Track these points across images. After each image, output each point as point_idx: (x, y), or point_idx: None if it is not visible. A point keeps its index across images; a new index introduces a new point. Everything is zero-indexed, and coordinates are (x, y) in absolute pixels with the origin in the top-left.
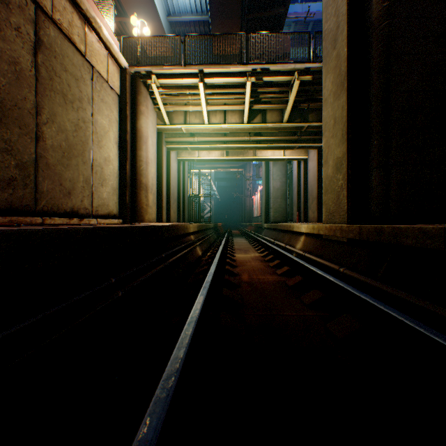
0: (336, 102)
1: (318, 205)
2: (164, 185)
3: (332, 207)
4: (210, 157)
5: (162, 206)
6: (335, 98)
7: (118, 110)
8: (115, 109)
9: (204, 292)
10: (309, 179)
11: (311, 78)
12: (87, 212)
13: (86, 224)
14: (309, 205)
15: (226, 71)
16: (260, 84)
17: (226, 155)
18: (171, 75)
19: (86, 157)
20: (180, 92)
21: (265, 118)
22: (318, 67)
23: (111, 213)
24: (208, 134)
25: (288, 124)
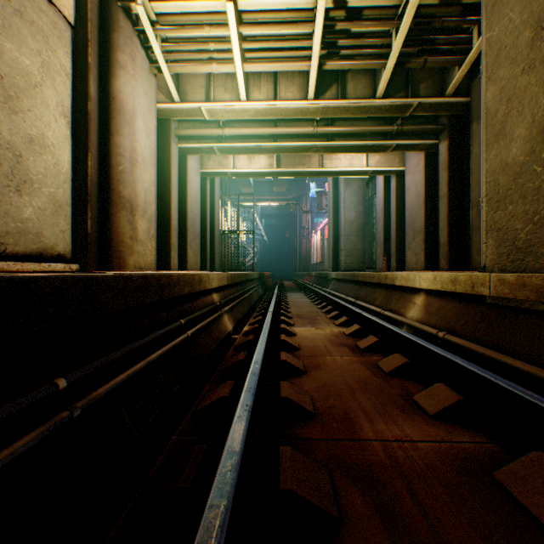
0: None
1: (427, 242)
2: (174, 207)
3: (528, 232)
4: (251, 169)
5: (169, 243)
6: None
7: (71, 53)
8: (60, 47)
9: None
10: (408, 202)
11: None
12: None
13: None
14: (407, 244)
15: None
16: (339, 20)
17: (277, 165)
18: None
19: None
20: (194, 30)
21: (344, 91)
22: None
23: (50, 251)
24: (247, 125)
25: (384, 100)
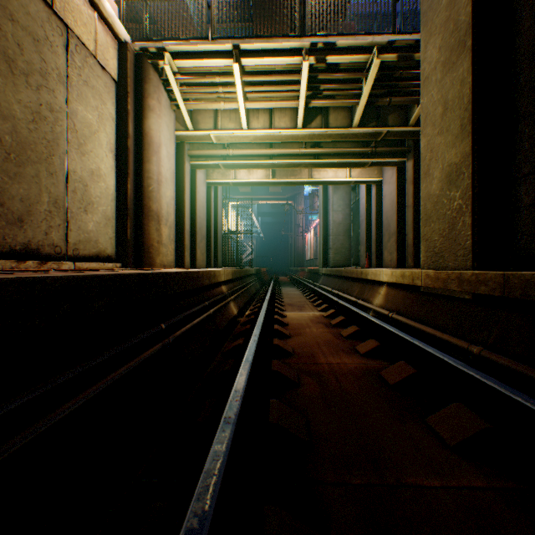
0: (449, 75)
1: (398, 243)
2: (187, 215)
3: (440, 243)
4: (250, 180)
5: (183, 245)
6: (446, 70)
7: (115, 103)
8: (109, 100)
9: (223, 444)
10: (385, 208)
11: (397, 57)
12: (57, 252)
13: (0, 271)
14: (384, 244)
15: (272, 47)
16: (321, 70)
17: (273, 176)
18: (192, 54)
19: (54, 166)
20: (207, 80)
21: (327, 121)
22: (407, 40)
23: (103, 253)
24: (247, 145)
25: (359, 129)
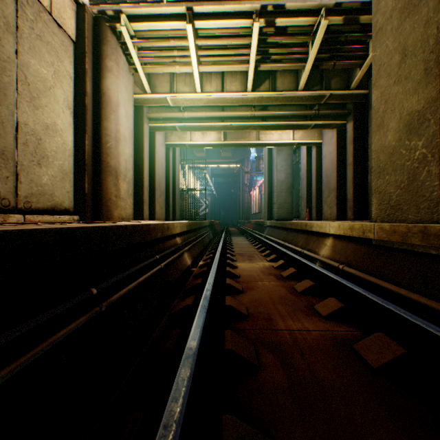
0: (409, 19)
1: (338, 198)
2: (146, 172)
3: (397, 195)
4: (204, 142)
5: (142, 199)
6: (405, 16)
7: (73, 62)
8: (66, 58)
9: None
10: (324, 167)
11: (343, 20)
12: (4, 204)
13: None
14: (323, 199)
15: (224, 10)
16: (270, 34)
17: (224, 139)
18: (148, 17)
19: (0, 116)
20: (162, 43)
21: (274, 85)
22: (353, 2)
23: (59, 207)
24: (201, 109)
25: (304, 92)
